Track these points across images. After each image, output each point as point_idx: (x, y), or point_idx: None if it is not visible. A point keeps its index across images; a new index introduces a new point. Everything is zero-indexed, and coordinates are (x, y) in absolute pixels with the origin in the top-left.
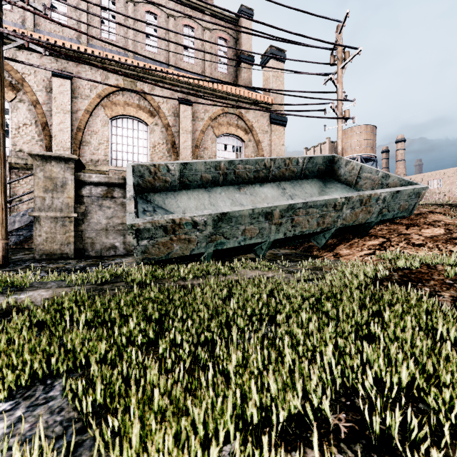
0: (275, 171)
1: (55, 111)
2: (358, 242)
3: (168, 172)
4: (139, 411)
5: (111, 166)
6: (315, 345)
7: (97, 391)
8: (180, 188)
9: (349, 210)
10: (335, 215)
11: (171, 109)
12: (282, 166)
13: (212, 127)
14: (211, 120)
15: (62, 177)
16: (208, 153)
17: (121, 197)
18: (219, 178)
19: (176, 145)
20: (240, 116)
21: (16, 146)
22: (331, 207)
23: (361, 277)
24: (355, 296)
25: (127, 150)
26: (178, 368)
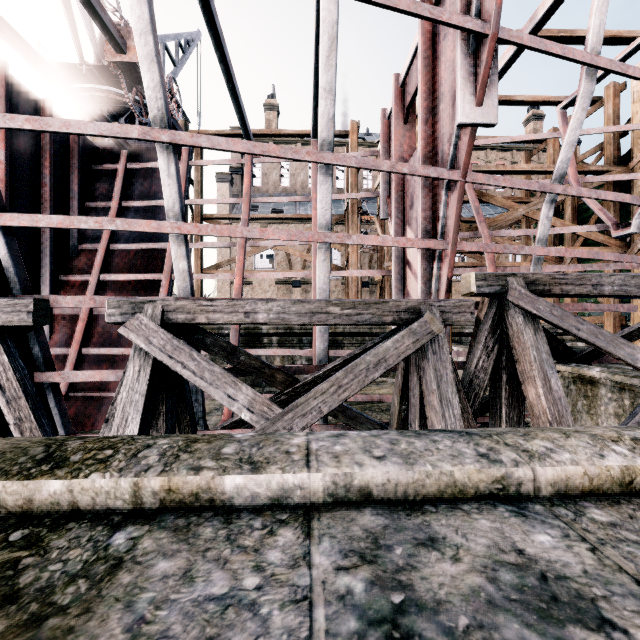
0: None
1: None
2: None
3: None
4: None
5: None
6: None
7: None
8: None
9: None
10: None
11: None
12: None
13: None
14: None
15: None
16: None
17: None
18: None
19: None
20: None
21: None
22: None
23: None
24: None
25: None
26: None
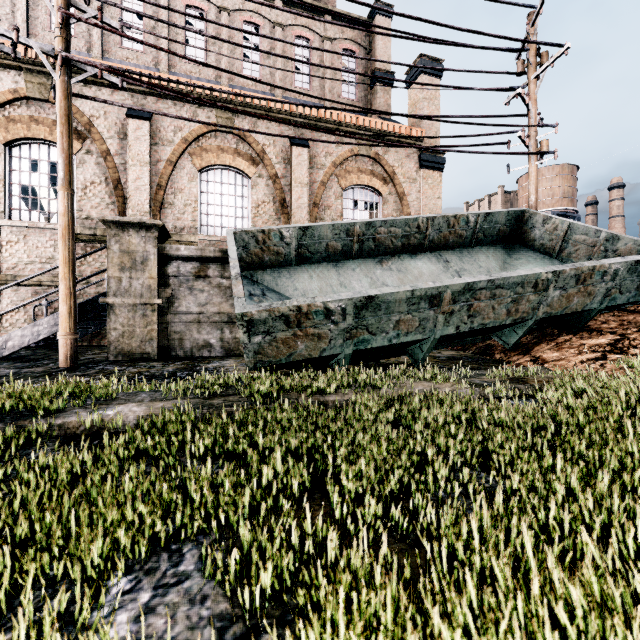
0: (434, 236)
1: (130, 164)
2: (570, 340)
3: (282, 240)
4: (343, 618)
5: (201, 235)
6: (594, 514)
7: (267, 576)
8: (297, 263)
9: (558, 291)
10: (535, 299)
11: (279, 154)
12: (444, 228)
13: (336, 176)
14: (334, 166)
15: (142, 250)
16: (331, 213)
17: (217, 276)
18: (352, 247)
19: (287, 203)
20: (376, 159)
21: (83, 211)
22: (530, 287)
23: (623, 397)
24: (631, 430)
25: (221, 212)
26: (384, 544)
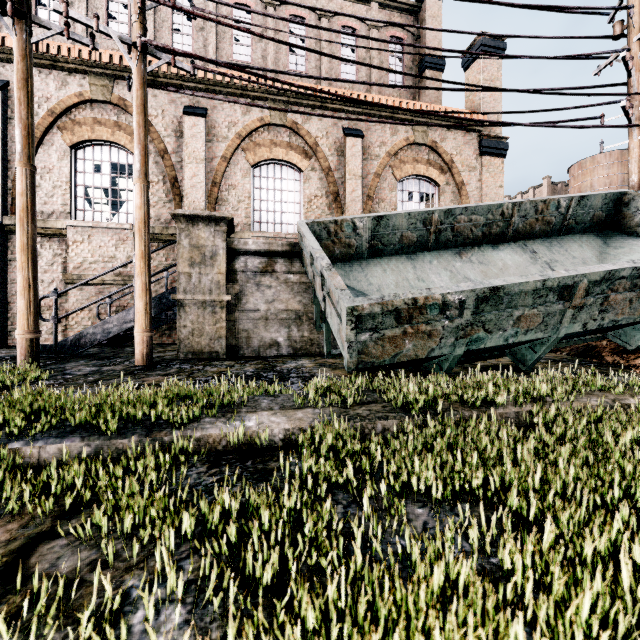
0: (519, 224)
1: (186, 161)
2: None
3: (354, 231)
4: None
5: (255, 232)
6: None
7: None
8: (369, 256)
9: None
10: None
11: (332, 146)
12: (530, 215)
13: (391, 167)
14: (389, 156)
15: (211, 245)
16: (385, 206)
17: (284, 271)
18: (428, 238)
19: (340, 197)
20: (433, 147)
21: None
22: None
23: None
24: None
25: (274, 208)
26: None
